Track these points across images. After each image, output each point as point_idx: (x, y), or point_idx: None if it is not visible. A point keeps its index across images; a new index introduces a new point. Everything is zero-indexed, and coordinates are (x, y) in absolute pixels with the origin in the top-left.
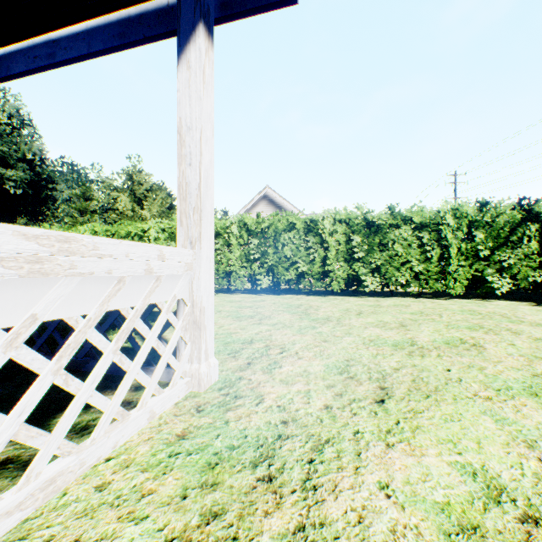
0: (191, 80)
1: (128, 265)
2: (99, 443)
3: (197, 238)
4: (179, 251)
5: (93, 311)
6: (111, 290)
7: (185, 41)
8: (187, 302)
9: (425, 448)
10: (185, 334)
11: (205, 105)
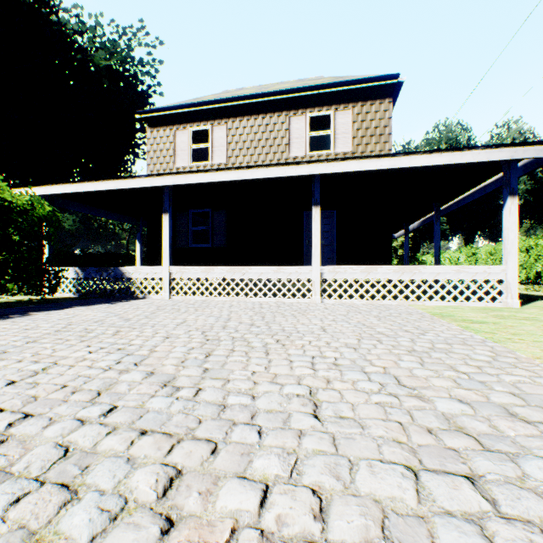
0: (505, 214)
1: (477, 270)
2: (469, 303)
3: (506, 262)
4: (496, 266)
5: (468, 279)
6: (473, 275)
7: (504, 203)
8: (504, 281)
9: (536, 316)
10: (502, 290)
11: (510, 220)
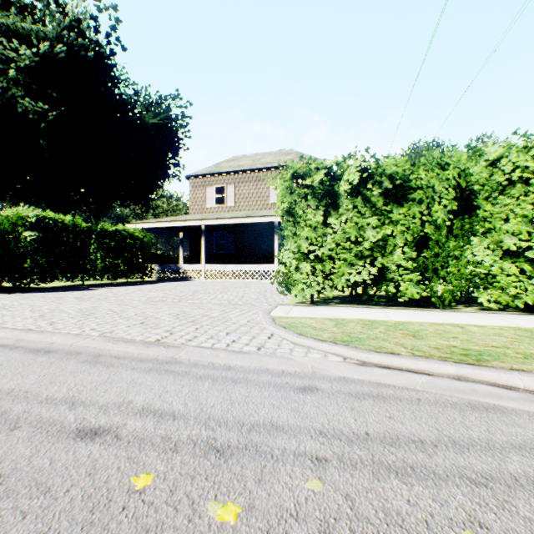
0: None
1: None
2: None
3: None
4: None
5: None
6: None
7: None
8: None
9: None
10: None
11: None
